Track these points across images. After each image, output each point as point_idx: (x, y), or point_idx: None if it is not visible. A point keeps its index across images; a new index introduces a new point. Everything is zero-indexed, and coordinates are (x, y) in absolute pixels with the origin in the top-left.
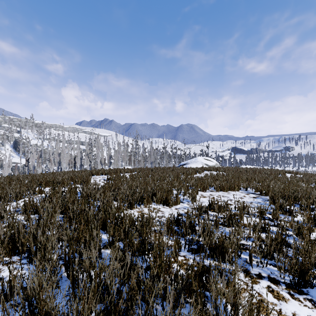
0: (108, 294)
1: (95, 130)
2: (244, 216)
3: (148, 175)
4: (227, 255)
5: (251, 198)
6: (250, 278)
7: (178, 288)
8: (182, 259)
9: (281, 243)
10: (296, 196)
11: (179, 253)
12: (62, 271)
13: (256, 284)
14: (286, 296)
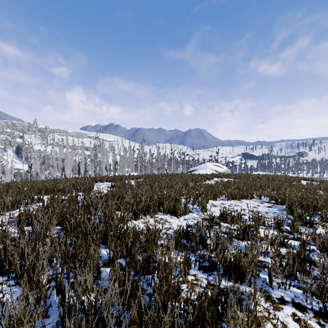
0: (105, 327)
1: (99, 135)
2: (259, 227)
3: (155, 182)
4: (243, 274)
5: (265, 207)
6: (271, 303)
7: (189, 320)
8: (193, 279)
9: (305, 261)
10: (315, 206)
11: (189, 271)
12: (54, 295)
13: (279, 311)
14: (315, 326)
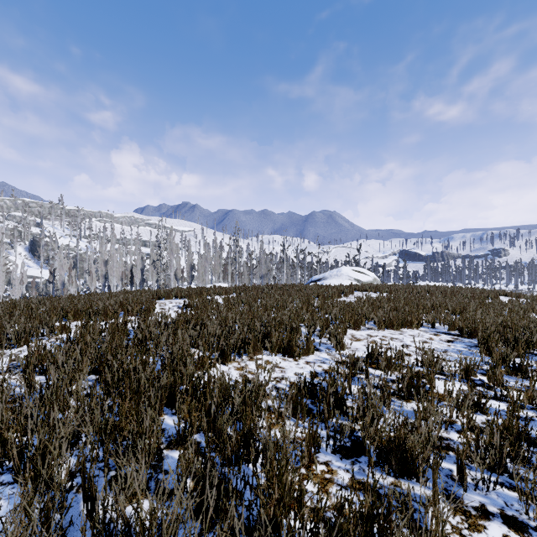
0: None
1: (165, 221)
2: (435, 377)
3: (256, 299)
4: (413, 463)
5: (443, 342)
6: (463, 516)
7: None
8: (324, 471)
9: (519, 439)
10: (528, 340)
11: (317, 455)
12: (80, 503)
13: (480, 532)
14: None
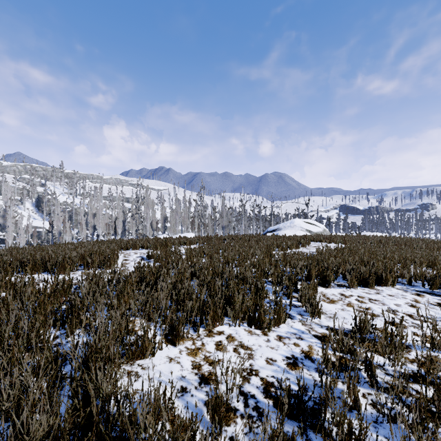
0: None
1: (143, 180)
2: None
3: (217, 251)
4: None
5: (434, 306)
6: None
7: None
8: None
9: None
10: None
11: None
12: None
13: None
14: None
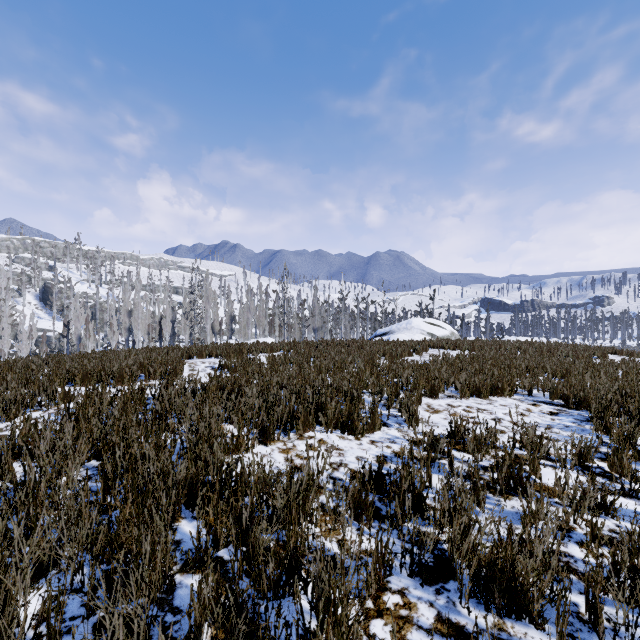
0: None
1: (200, 263)
2: (539, 463)
3: (308, 359)
4: (524, 597)
5: (545, 415)
6: None
7: None
8: (398, 605)
9: None
10: None
11: (388, 579)
12: None
13: None
14: None
